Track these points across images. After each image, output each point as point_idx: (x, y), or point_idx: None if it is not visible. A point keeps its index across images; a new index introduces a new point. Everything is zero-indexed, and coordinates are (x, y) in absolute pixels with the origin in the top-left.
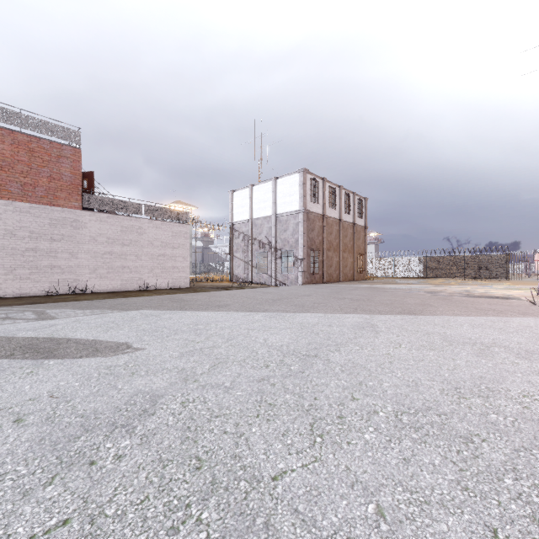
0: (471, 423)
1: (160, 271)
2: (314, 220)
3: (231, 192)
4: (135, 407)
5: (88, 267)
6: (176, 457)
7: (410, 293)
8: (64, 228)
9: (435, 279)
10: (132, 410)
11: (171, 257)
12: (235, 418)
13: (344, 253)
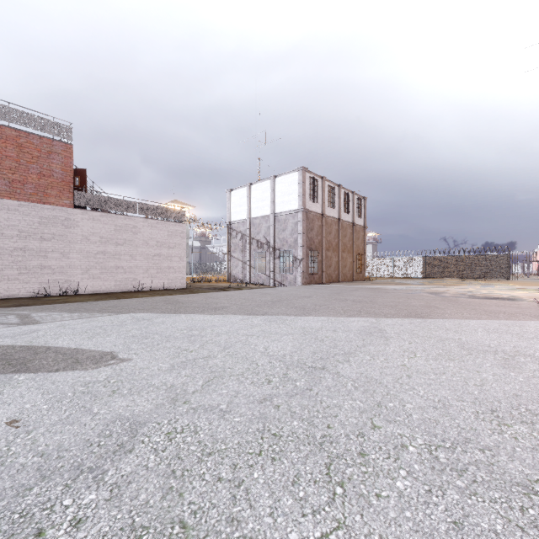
0: (524, 462)
1: (155, 271)
2: (313, 219)
3: (228, 191)
4: (109, 440)
5: (80, 267)
6: (153, 522)
7: (413, 294)
8: (55, 227)
9: (435, 279)
10: (106, 445)
11: (167, 257)
12: (232, 457)
13: (344, 253)
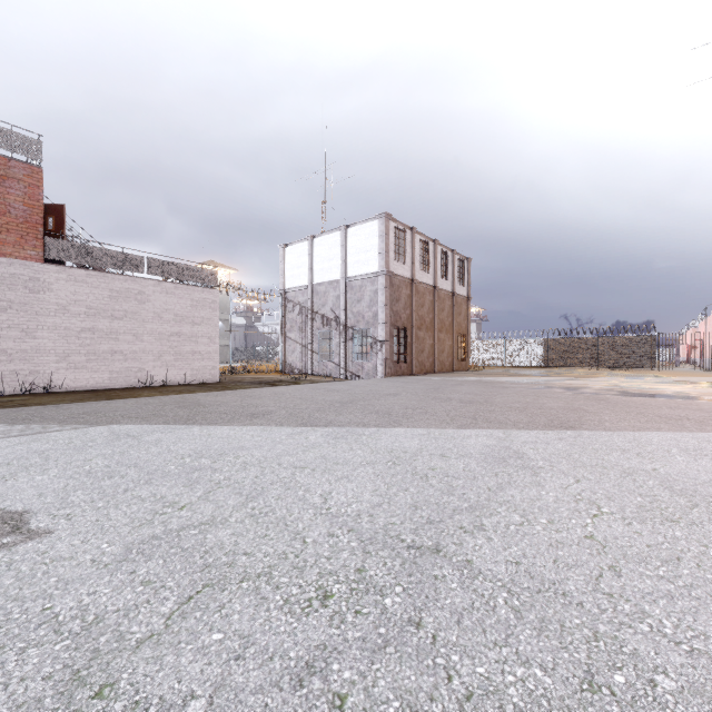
0: None
1: (173, 358)
2: (400, 286)
3: (282, 246)
4: None
5: (53, 352)
6: None
7: (541, 390)
8: (13, 291)
9: (560, 368)
10: None
11: (190, 337)
12: None
13: (441, 333)
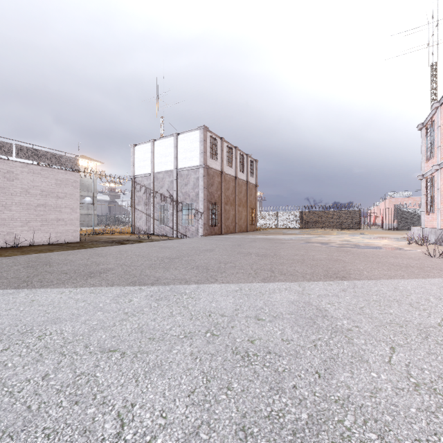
0: None
1: (39, 224)
2: (213, 175)
3: (132, 146)
4: None
5: None
6: None
7: (306, 244)
8: None
9: (309, 229)
10: None
11: (54, 208)
12: None
13: (239, 207)
